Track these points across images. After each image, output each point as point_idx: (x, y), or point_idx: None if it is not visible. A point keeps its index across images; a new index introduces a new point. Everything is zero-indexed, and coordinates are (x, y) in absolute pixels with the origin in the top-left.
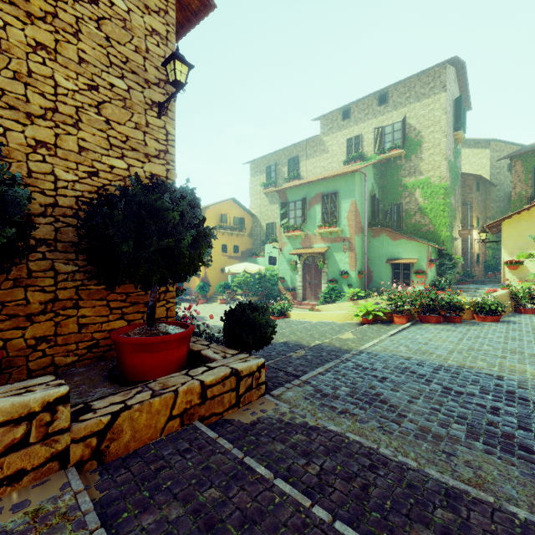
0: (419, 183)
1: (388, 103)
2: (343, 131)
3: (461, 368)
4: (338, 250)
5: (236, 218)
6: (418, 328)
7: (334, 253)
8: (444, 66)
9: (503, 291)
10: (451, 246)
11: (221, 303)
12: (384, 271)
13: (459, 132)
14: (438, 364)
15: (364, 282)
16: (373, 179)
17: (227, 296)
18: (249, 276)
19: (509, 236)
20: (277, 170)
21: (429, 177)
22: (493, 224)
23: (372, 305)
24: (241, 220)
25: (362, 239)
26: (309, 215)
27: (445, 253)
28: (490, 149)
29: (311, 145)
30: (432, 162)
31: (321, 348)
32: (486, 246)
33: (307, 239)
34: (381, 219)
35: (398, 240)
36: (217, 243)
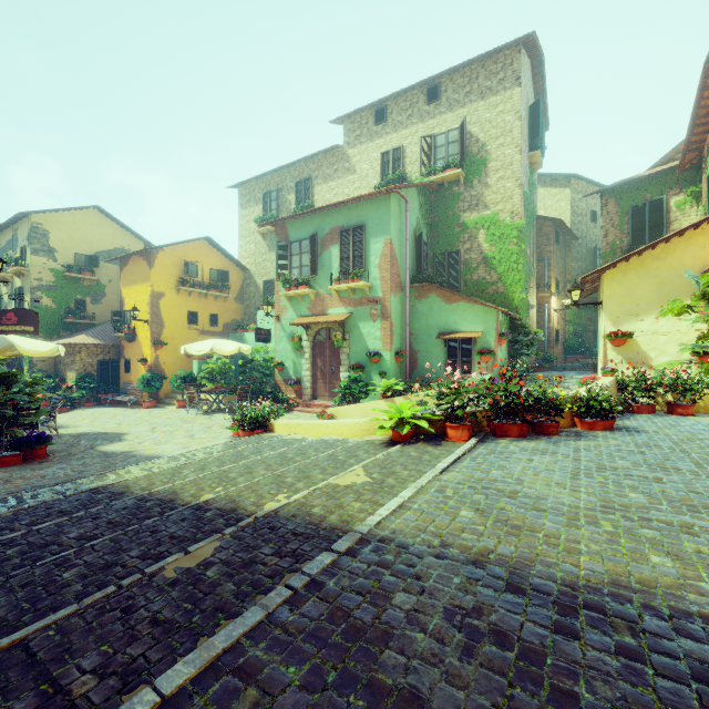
0: (483, 221)
1: (440, 100)
2: (377, 141)
3: (625, 591)
4: (366, 318)
5: (215, 271)
6: (491, 451)
7: (360, 323)
8: (518, 48)
9: (608, 378)
10: (527, 315)
11: (180, 406)
12: (435, 351)
13: (536, 152)
14: (561, 576)
15: (404, 369)
16: (418, 211)
17: (191, 394)
18: (228, 361)
19: (613, 296)
20: (281, 198)
21: (497, 212)
22: (590, 277)
23: (415, 405)
24: (222, 274)
25: (402, 301)
26: (322, 262)
27: (520, 325)
28: (570, 188)
29: (330, 162)
30: (502, 190)
31: (271, 525)
32: (566, 319)
33: (318, 301)
34: (430, 272)
35: (454, 303)
36: (179, 309)
